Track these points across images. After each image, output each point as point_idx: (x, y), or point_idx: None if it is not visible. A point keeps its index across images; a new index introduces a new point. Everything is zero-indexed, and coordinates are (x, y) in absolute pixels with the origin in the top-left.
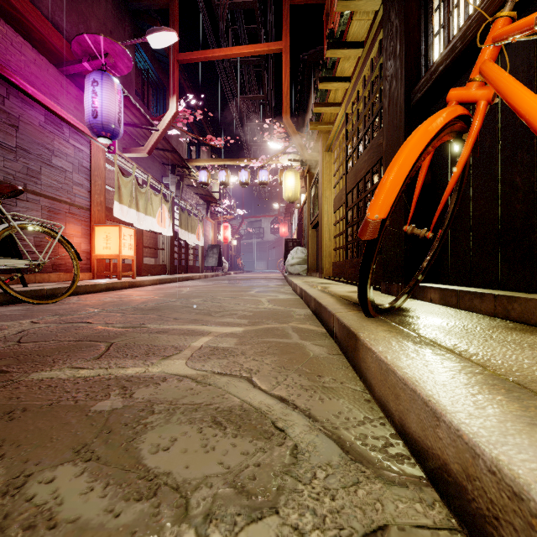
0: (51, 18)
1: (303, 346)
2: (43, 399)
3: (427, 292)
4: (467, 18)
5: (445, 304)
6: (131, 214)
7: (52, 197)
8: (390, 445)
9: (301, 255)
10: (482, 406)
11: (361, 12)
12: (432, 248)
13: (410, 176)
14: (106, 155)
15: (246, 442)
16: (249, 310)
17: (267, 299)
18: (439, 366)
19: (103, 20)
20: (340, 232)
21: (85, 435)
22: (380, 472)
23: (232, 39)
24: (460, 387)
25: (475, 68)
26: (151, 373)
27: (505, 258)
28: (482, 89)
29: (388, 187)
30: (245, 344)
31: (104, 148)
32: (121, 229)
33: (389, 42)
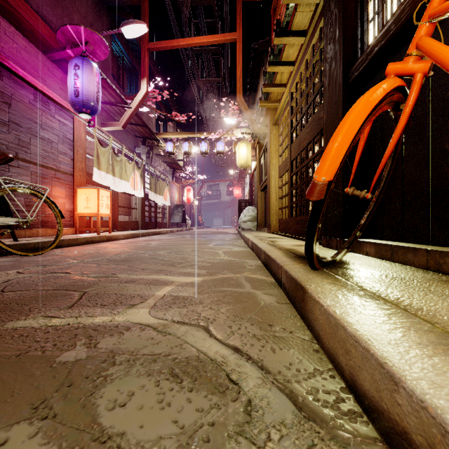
0: (39, 11)
1: (255, 295)
2: (13, 349)
3: (363, 246)
4: (401, 3)
5: (380, 257)
6: (108, 178)
7: (40, 164)
8: (342, 401)
9: (252, 213)
10: (442, 371)
11: (304, 4)
12: (369, 208)
13: (354, 142)
14: (86, 129)
15: (201, 397)
16: (208, 261)
17: (223, 251)
18: (387, 322)
19: (84, 14)
20: (285, 193)
21: (46, 389)
22: (334, 433)
23: (194, 31)
24: (413, 347)
25: (412, 44)
26: (116, 322)
27: (435, 216)
28: (418, 62)
29: (335, 151)
30: (203, 293)
31: (85, 122)
32: (99, 191)
33: (329, 28)
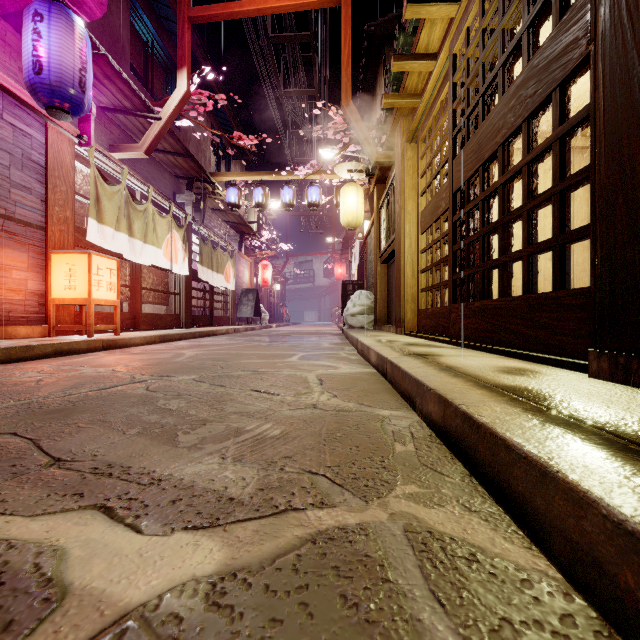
0: None
1: None
2: None
3: None
4: None
5: None
6: (119, 240)
7: None
8: None
9: (366, 301)
10: None
11: None
12: None
13: None
14: (77, 150)
15: None
16: (277, 412)
17: (318, 375)
18: None
19: None
20: (433, 261)
21: None
22: None
23: None
24: None
25: None
26: None
27: None
28: None
29: None
30: None
31: (72, 137)
32: (92, 258)
33: None
